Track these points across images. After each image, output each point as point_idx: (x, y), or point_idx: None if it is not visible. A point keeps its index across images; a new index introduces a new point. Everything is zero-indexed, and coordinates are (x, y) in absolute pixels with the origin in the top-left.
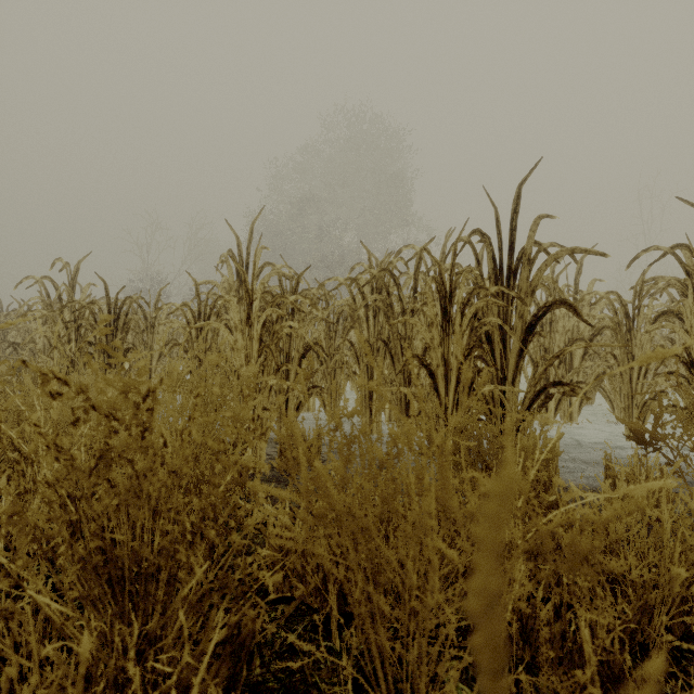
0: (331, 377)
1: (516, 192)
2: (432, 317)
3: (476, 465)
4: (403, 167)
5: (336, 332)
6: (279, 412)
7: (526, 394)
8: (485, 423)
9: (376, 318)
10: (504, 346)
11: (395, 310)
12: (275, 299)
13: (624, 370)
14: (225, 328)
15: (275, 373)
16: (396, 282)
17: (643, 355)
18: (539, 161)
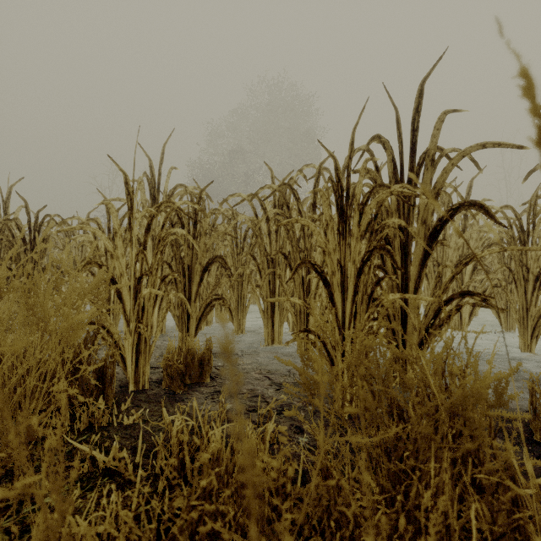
0: (238, 291)
1: (418, 90)
2: (326, 218)
3: (383, 413)
4: (313, 126)
5: (243, 248)
6: (181, 324)
7: (430, 305)
8: (388, 339)
9: (278, 233)
10: (405, 254)
11: (296, 226)
12: (161, 204)
13: (518, 282)
14: (101, 233)
15: (161, 283)
16: (295, 196)
17: (537, 267)
18: (444, 52)
